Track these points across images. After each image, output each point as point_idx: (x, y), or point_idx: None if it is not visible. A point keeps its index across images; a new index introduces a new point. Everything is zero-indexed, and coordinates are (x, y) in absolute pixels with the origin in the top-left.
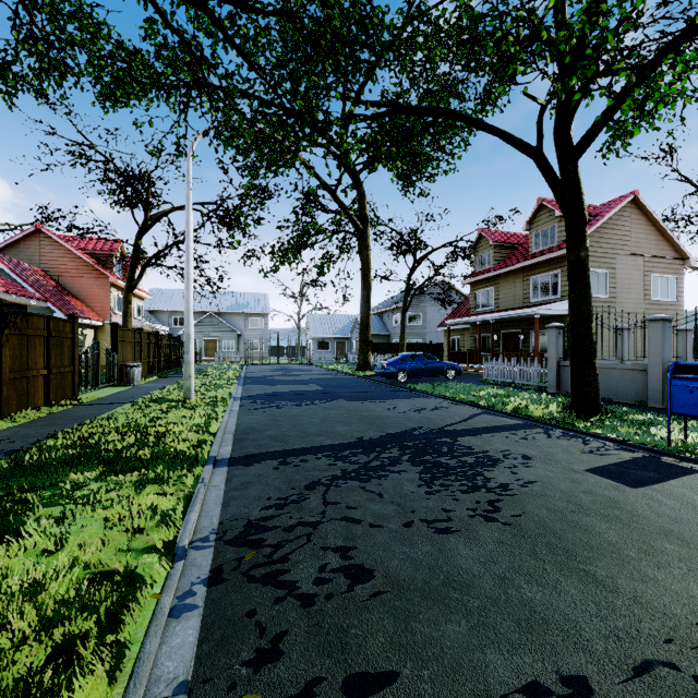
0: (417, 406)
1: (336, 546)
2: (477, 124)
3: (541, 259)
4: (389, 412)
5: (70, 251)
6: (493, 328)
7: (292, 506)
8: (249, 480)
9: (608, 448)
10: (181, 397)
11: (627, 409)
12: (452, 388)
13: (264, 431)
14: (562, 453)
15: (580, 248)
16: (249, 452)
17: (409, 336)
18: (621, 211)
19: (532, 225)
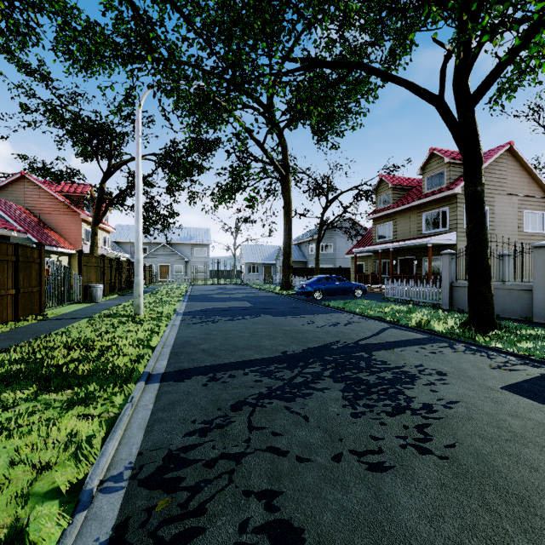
0: (332, 321)
1: (260, 490)
2: (386, 76)
3: (432, 198)
4: (309, 327)
5: (49, 193)
6: (392, 255)
7: (216, 432)
8: (177, 398)
9: (513, 363)
10: (132, 313)
11: (517, 324)
12: (360, 305)
13: (199, 345)
14: (472, 368)
15: (477, 183)
16: (182, 366)
17: (322, 262)
18: (498, 158)
19: (425, 170)
